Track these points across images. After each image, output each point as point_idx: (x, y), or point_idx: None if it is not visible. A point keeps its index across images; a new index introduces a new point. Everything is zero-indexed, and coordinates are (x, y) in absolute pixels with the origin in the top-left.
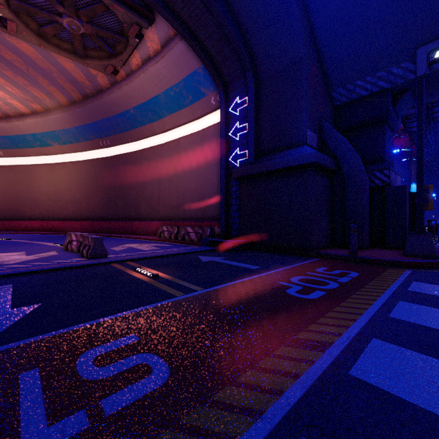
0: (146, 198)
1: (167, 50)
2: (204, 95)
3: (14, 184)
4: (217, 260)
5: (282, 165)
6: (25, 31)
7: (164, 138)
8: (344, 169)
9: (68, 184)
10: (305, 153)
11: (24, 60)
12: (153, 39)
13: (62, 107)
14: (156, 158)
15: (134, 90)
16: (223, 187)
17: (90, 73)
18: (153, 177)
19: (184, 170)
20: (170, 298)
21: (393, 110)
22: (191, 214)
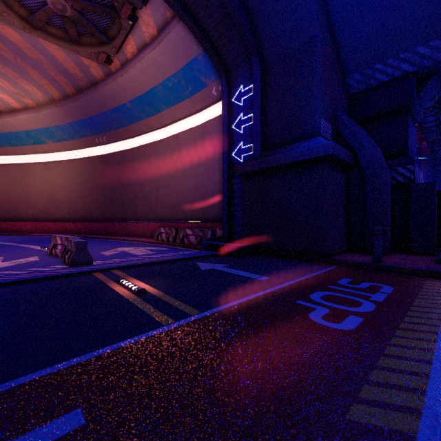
0: (144, 198)
1: (164, 35)
2: (205, 85)
3: (7, 184)
4: (218, 268)
5: (292, 159)
6: (6, 12)
7: (163, 133)
8: (363, 164)
9: (63, 183)
10: (320, 144)
11: (11, 49)
12: (148, 23)
13: (55, 101)
14: (154, 155)
15: (130, 81)
16: (226, 185)
17: (83, 63)
18: (151, 175)
19: (183, 167)
20: (153, 329)
21: (417, 98)
22: (190, 215)
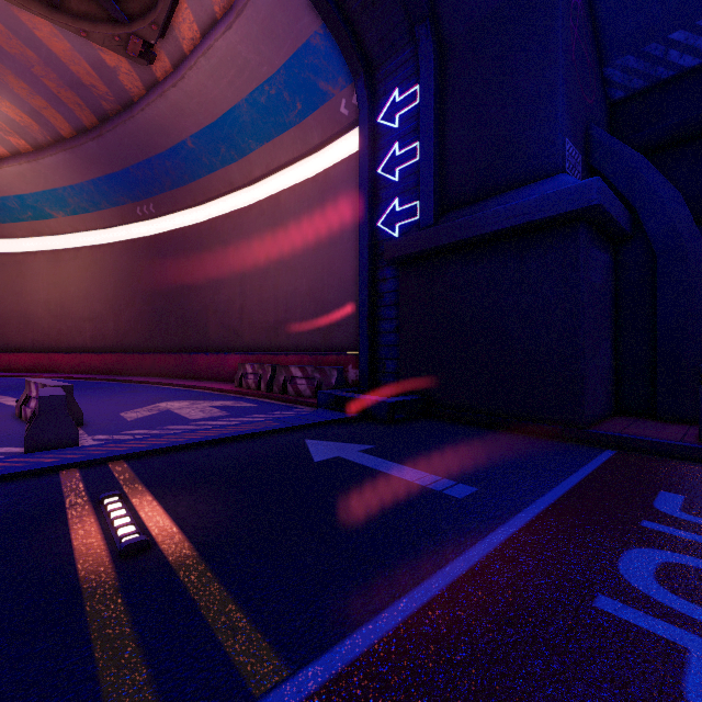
0: (219, 311)
1: None
2: (326, 98)
3: None
4: (350, 456)
5: (506, 222)
6: None
7: (252, 195)
8: (653, 232)
9: (84, 286)
10: (571, 185)
11: None
12: None
13: (64, 141)
14: (237, 233)
15: (190, 97)
16: (366, 283)
17: (105, 65)
18: (232, 270)
19: (287, 254)
20: None
21: None
22: (300, 340)
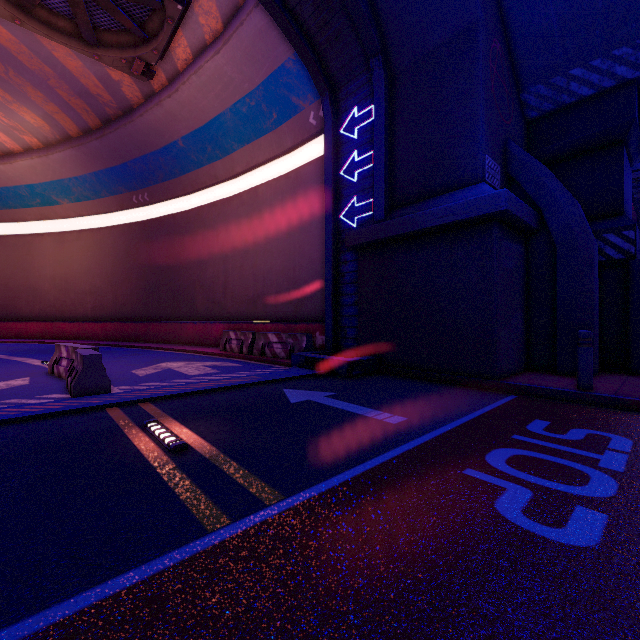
0: (205, 286)
1: (234, 28)
2: (298, 110)
3: (2, 265)
4: (318, 399)
5: (439, 220)
6: None
7: (234, 187)
8: (554, 228)
9: (86, 264)
10: (486, 194)
11: None
12: (209, 10)
13: (71, 139)
14: (221, 220)
15: (183, 106)
16: (330, 265)
17: (110, 79)
18: (217, 251)
19: (264, 239)
20: (184, 543)
21: (638, 122)
22: (276, 311)
